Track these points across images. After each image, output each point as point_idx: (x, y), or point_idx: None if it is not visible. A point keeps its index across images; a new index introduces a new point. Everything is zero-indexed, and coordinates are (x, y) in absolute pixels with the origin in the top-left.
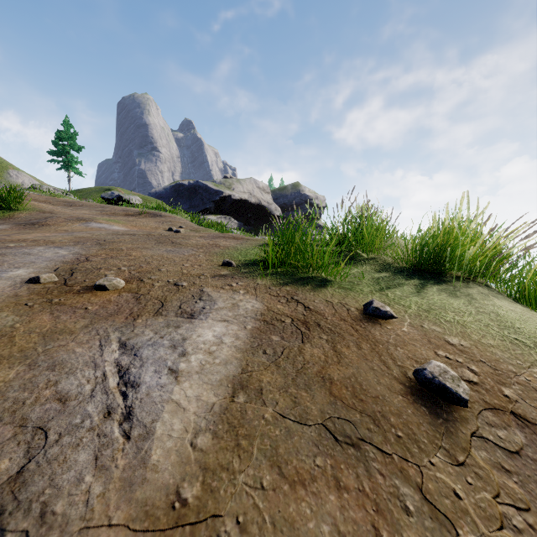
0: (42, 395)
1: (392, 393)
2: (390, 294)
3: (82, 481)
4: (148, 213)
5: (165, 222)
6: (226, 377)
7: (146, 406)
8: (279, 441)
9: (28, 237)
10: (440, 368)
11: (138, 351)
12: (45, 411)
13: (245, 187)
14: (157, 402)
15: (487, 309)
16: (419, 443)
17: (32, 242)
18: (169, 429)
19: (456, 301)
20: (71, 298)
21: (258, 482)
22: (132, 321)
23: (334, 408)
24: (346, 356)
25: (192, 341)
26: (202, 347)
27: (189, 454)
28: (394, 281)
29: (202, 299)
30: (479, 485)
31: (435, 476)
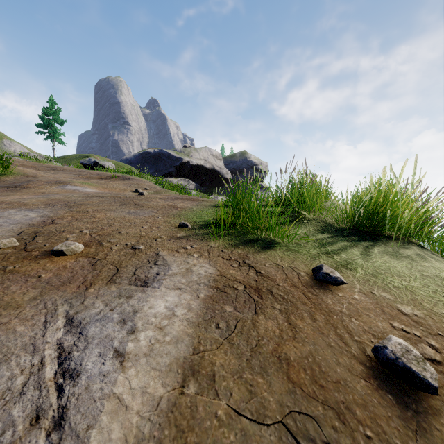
0: None
1: (353, 376)
2: (336, 256)
3: None
4: (118, 177)
5: (132, 185)
6: (176, 359)
7: (83, 405)
8: None
9: (6, 200)
10: (401, 347)
11: (84, 328)
12: None
13: (201, 155)
14: (96, 398)
15: (430, 272)
16: None
17: (7, 204)
18: (106, 438)
19: (398, 264)
20: (27, 264)
21: None
22: (84, 291)
23: (293, 398)
24: (301, 329)
25: (143, 314)
26: (153, 321)
27: None
28: (337, 242)
29: (157, 264)
30: None
31: None
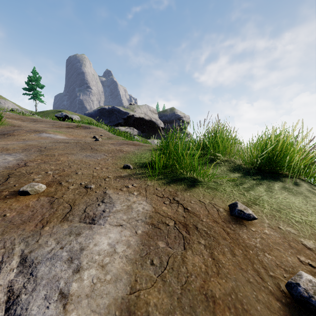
0: None
1: (272, 313)
2: (246, 193)
3: None
4: (81, 126)
5: (92, 132)
6: (114, 300)
7: None
8: None
9: None
10: (312, 284)
11: (35, 267)
12: None
13: (142, 110)
14: None
15: None
16: None
17: None
18: None
19: (296, 200)
20: None
21: None
22: (40, 229)
23: None
24: (224, 264)
25: (88, 252)
26: (96, 259)
27: None
28: (246, 180)
29: (104, 202)
30: None
31: None
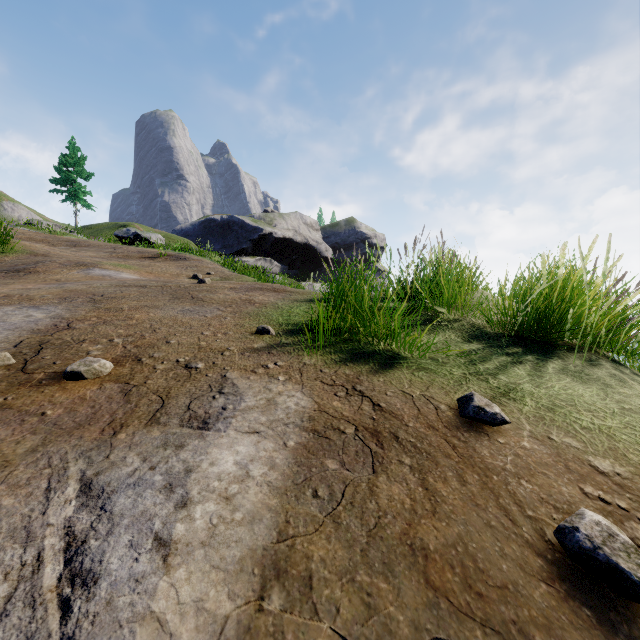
0: None
1: (528, 576)
2: (491, 379)
3: None
4: (169, 255)
5: (190, 267)
6: (250, 551)
7: (101, 633)
8: None
9: (1, 291)
10: (601, 528)
11: (108, 498)
12: None
13: (289, 223)
14: (123, 620)
15: (634, 404)
16: None
17: (2, 298)
18: None
19: (586, 391)
20: (25, 395)
21: None
22: (111, 437)
23: (436, 616)
24: (445, 498)
25: (200, 475)
26: (216, 487)
27: None
28: (492, 357)
29: (223, 393)
30: None
31: None
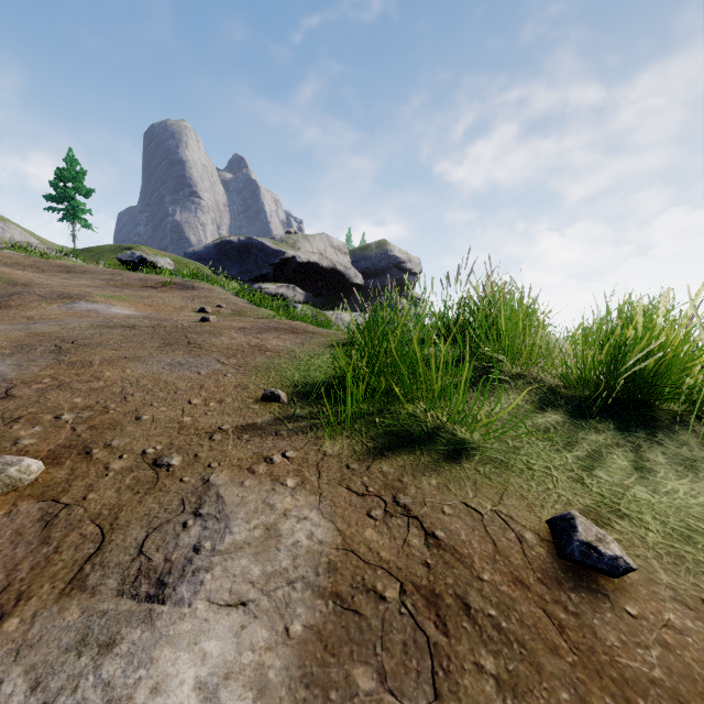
0: None
1: None
2: (587, 477)
3: None
4: (175, 284)
5: (197, 298)
6: None
7: None
8: None
9: None
10: None
11: None
12: None
13: (314, 246)
14: None
15: None
16: None
17: None
18: None
19: None
20: None
21: None
22: None
23: None
24: None
25: None
26: None
27: None
28: (578, 435)
29: (200, 515)
30: None
31: None
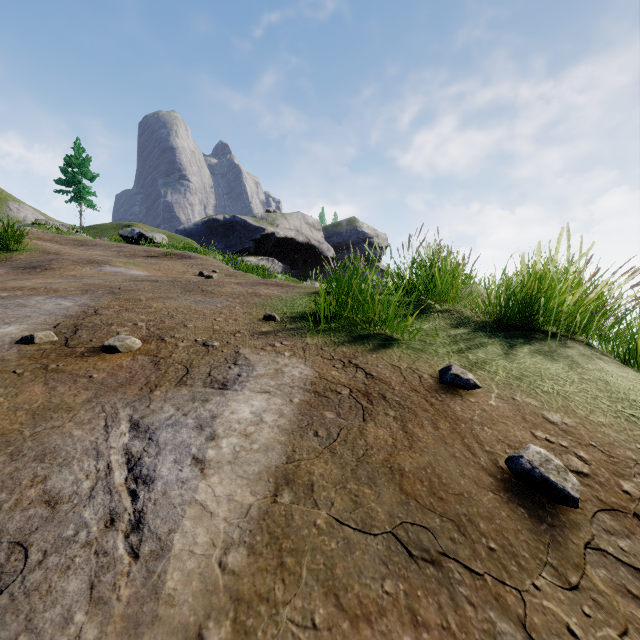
0: (25, 496)
1: (480, 488)
2: (471, 356)
3: (71, 621)
4: (174, 254)
5: (195, 265)
6: (266, 468)
7: (161, 510)
8: (336, 558)
9: (26, 285)
10: (540, 456)
11: (153, 433)
12: (28, 519)
13: (291, 223)
14: (176, 504)
15: (593, 375)
16: (519, 558)
17: (30, 290)
18: (191, 542)
19: (553, 365)
20: (72, 363)
21: (309, 617)
22: (149, 393)
23: (406, 510)
24: (420, 438)
25: (224, 420)
26: (236, 428)
27: (216, 578)
28: (475, 339)
29: (238, 364)
30: (600, 617)
31: (541, 605)
